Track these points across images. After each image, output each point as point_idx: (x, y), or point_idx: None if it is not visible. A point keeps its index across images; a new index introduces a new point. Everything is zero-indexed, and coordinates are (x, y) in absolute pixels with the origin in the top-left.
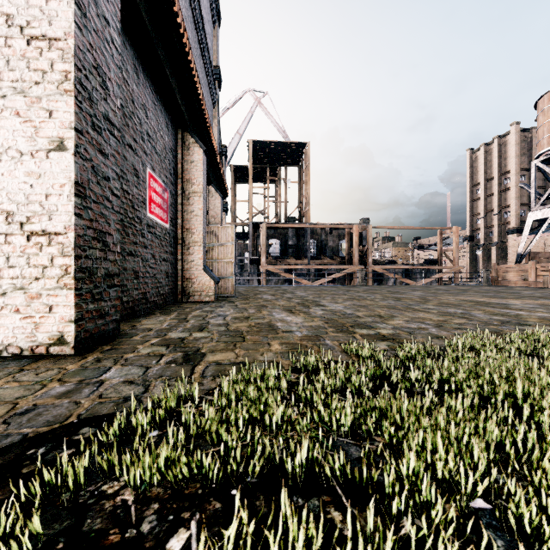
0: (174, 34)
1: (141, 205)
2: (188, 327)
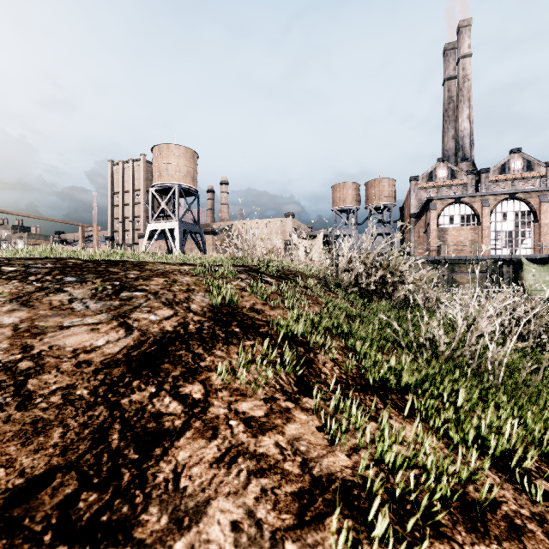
0: None
1: None
2: None
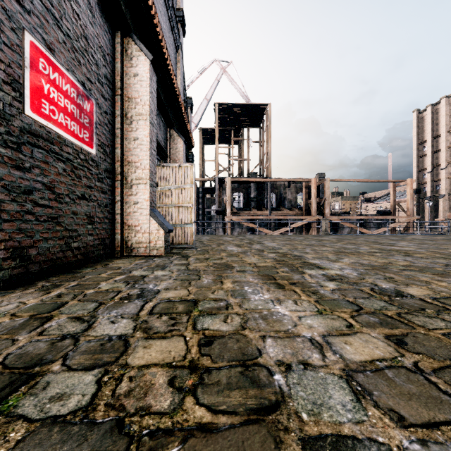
0: None
1: (1, 88)
2: None
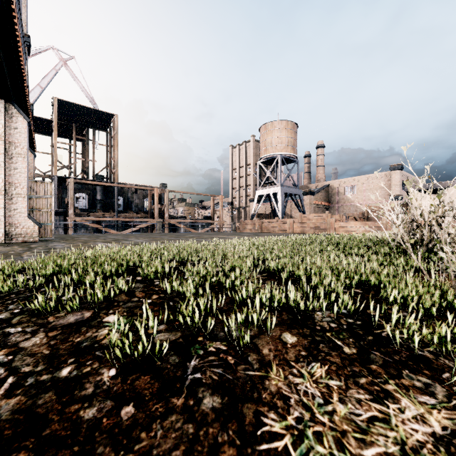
0: (11, 39)
1: None
2: (42, 249)
